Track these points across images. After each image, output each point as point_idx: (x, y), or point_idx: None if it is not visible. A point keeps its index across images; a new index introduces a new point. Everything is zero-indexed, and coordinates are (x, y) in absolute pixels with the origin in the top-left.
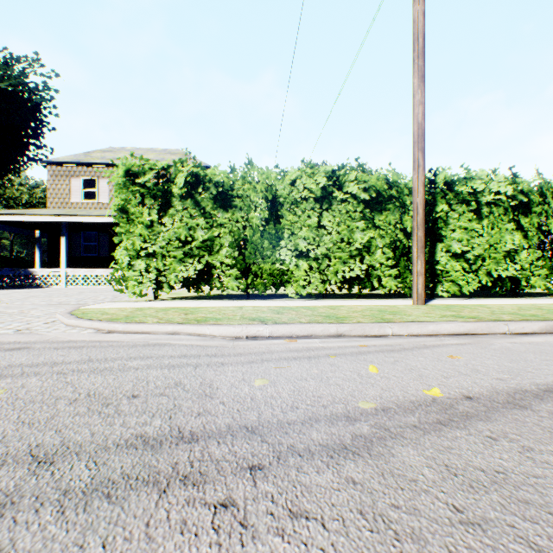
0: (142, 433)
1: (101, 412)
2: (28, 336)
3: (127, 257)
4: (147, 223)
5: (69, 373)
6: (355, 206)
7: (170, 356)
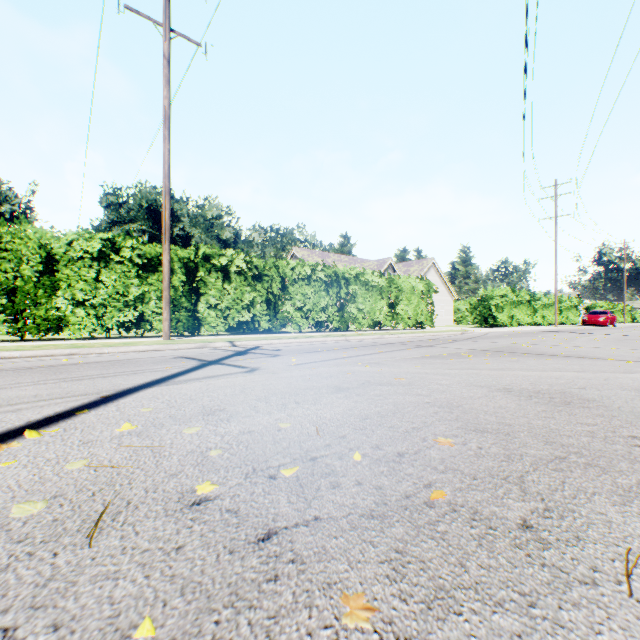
0: None
1: None
2: None
3: None
4: None
5: None
6: (131, 267)
7: None
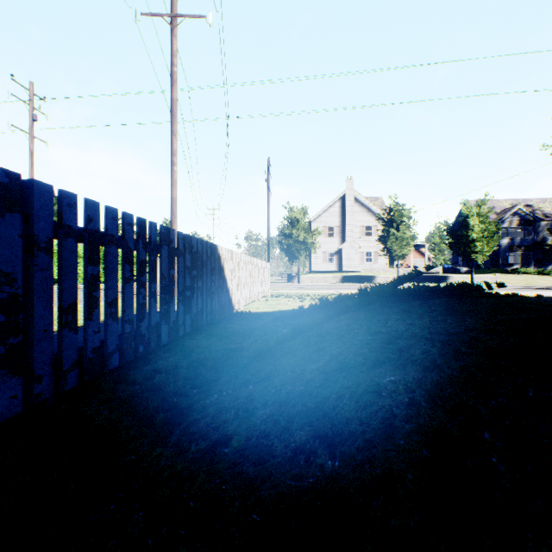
0: None
1: None
2: None
3: None
4: None
5: None
6: None
7: None
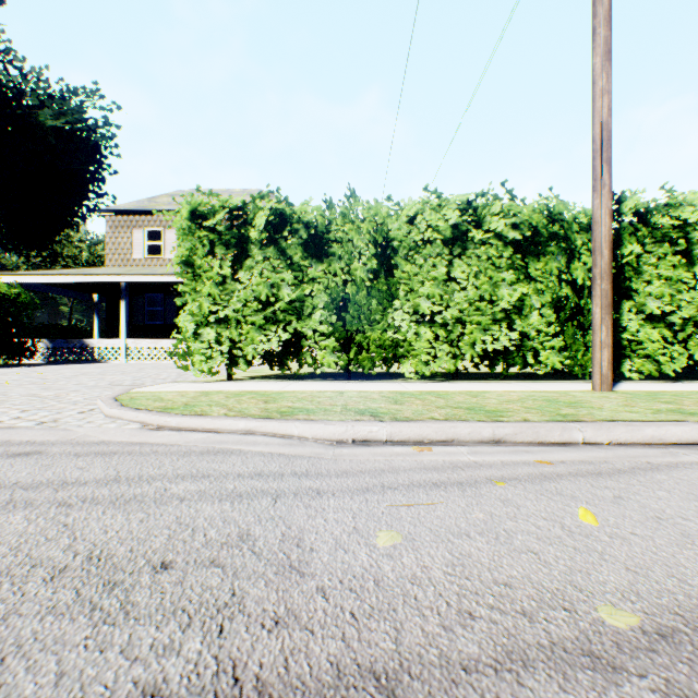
0: (156, 681)
1: (96, 607)
2: (50, 433)
3: (192, 323)
4: (217, 279)
5: (76, 505)
6: (500, 249)
7: (237, 474)
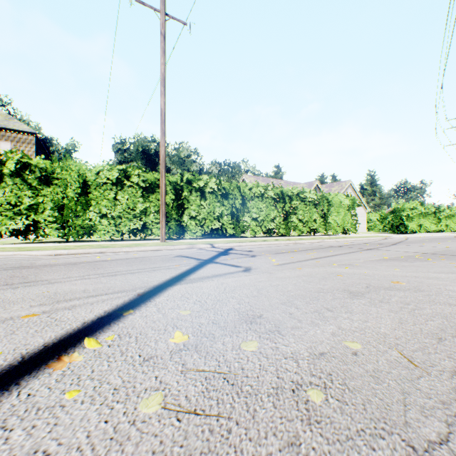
0: (13, 266)
1: None
2: None
3: None
4: None
5: None
6: (138, 189)
7: (15, 259)
